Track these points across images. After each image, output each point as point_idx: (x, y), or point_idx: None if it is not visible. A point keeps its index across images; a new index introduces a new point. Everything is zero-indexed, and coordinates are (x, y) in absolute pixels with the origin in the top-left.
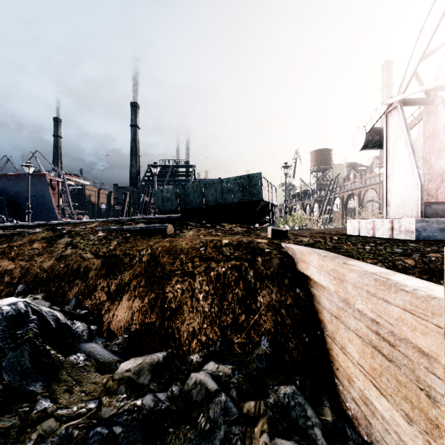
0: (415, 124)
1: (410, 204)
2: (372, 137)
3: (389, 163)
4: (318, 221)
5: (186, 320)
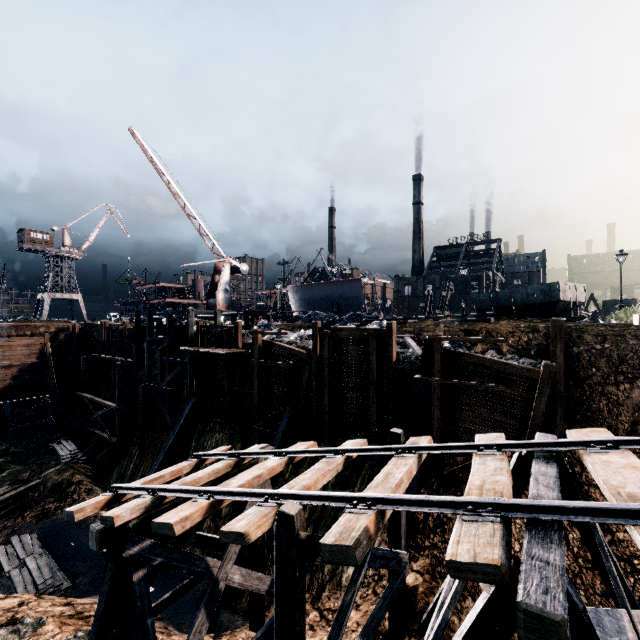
0: None
1: None
2: None
3: None
4: None
5: (504, 348)
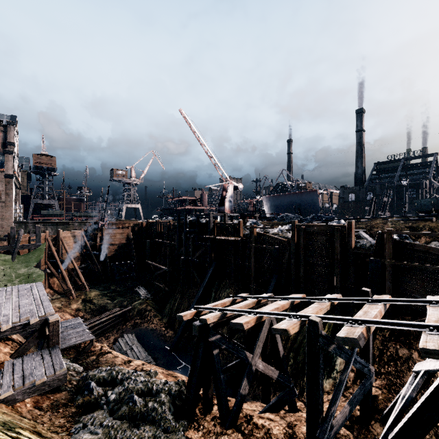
0: None
1: None
2: None
3: None
4: None
5: None
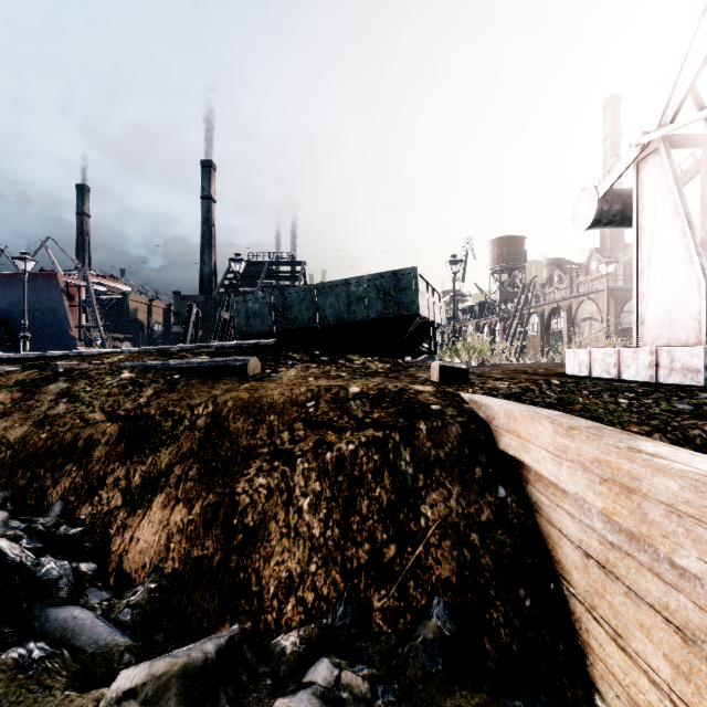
0: (685, 182)
1: (684, 320)
2: (609, 205)
3: (642, 250)
4: (509, 351)
5: (275, 555)
